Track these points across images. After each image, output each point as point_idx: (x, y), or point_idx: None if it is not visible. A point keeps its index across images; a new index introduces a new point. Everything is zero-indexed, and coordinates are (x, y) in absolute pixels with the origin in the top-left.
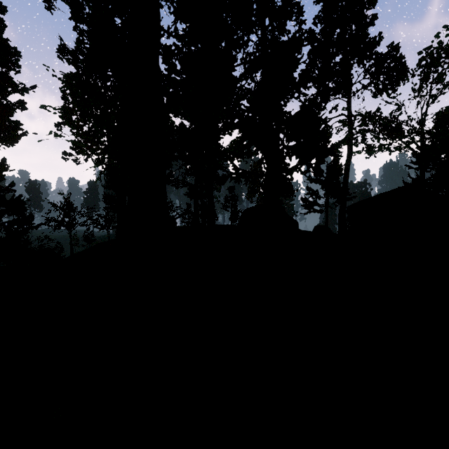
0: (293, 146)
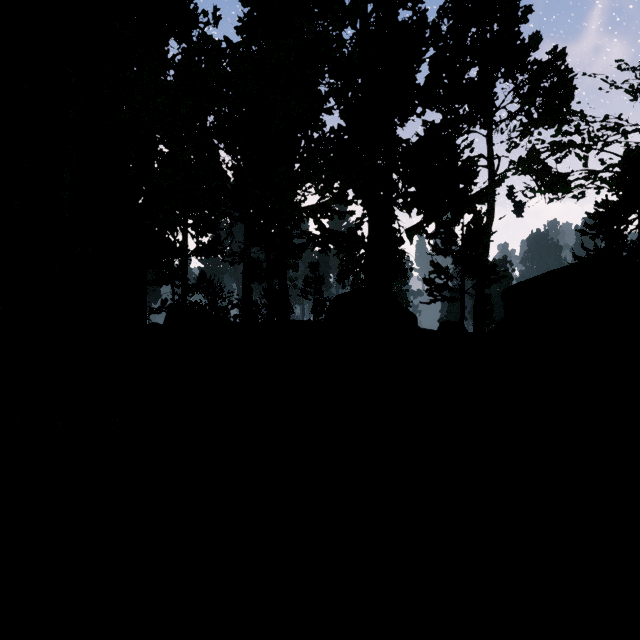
0: (416, 191)
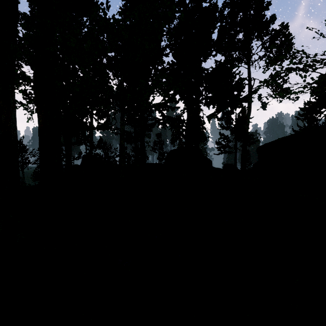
0: (212, 95)
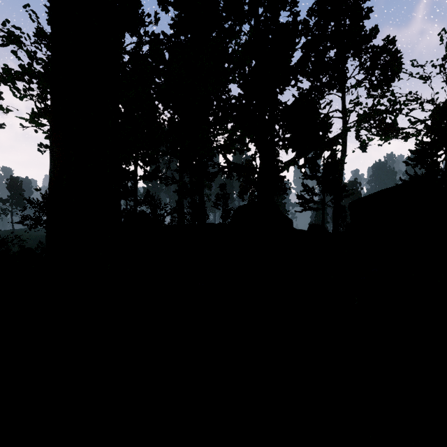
0: (291, 137)
